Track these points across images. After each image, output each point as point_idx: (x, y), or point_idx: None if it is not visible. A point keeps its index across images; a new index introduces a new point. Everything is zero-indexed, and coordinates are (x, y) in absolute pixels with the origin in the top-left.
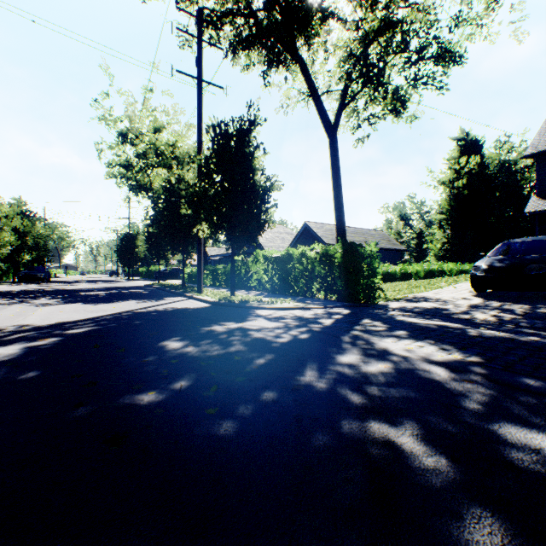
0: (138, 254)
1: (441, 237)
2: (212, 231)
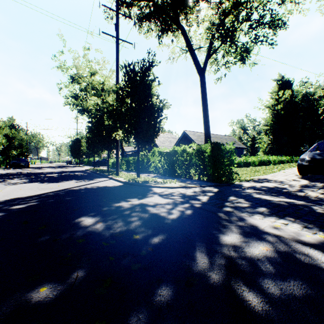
0: (82, 151)
1: (267, 140)
2: (125, 135)
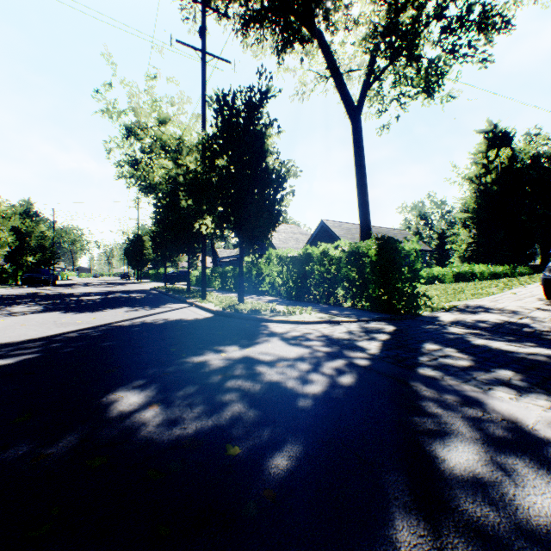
0: (147, 256)
1: (466, 237)
2: (217, 226)
